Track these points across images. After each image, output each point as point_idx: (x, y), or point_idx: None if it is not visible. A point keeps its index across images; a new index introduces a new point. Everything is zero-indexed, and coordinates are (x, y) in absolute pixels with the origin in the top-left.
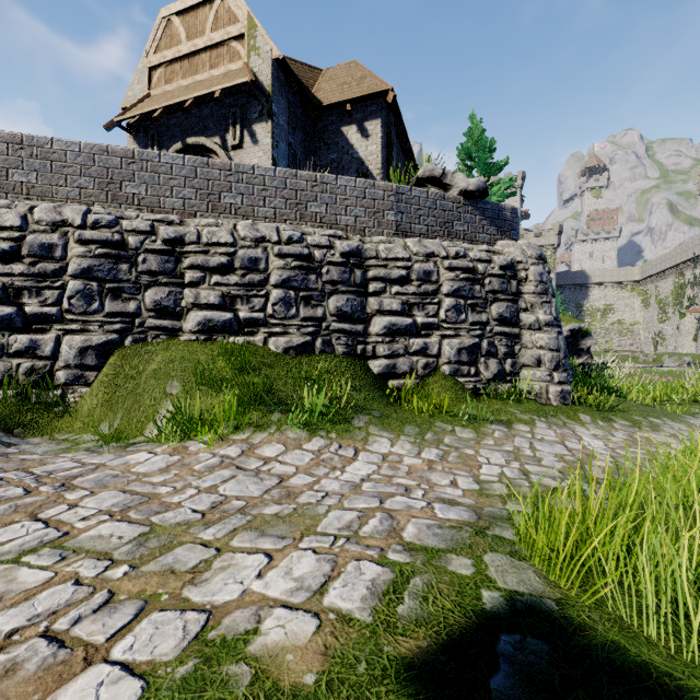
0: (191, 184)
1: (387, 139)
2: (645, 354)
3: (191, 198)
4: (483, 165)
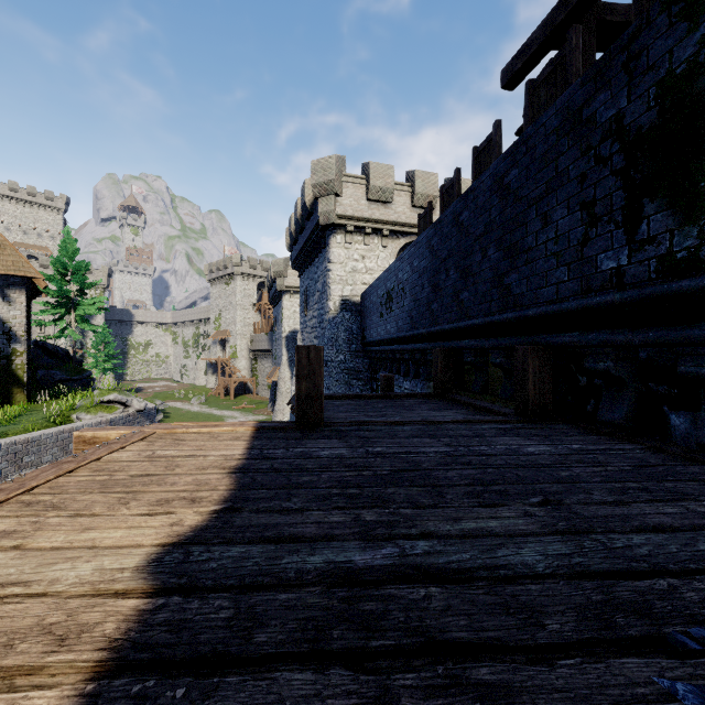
0: (6, 459)
1: (28, 302)
2: (179, 391)
3: (6, 467)
4: (81, 282)
